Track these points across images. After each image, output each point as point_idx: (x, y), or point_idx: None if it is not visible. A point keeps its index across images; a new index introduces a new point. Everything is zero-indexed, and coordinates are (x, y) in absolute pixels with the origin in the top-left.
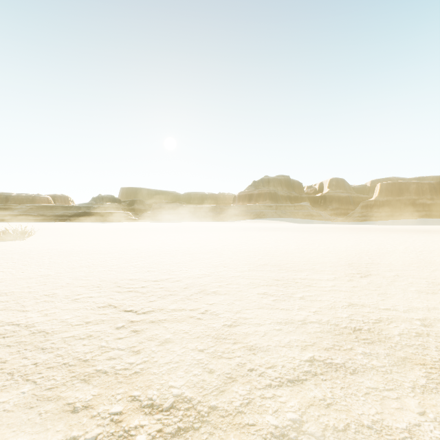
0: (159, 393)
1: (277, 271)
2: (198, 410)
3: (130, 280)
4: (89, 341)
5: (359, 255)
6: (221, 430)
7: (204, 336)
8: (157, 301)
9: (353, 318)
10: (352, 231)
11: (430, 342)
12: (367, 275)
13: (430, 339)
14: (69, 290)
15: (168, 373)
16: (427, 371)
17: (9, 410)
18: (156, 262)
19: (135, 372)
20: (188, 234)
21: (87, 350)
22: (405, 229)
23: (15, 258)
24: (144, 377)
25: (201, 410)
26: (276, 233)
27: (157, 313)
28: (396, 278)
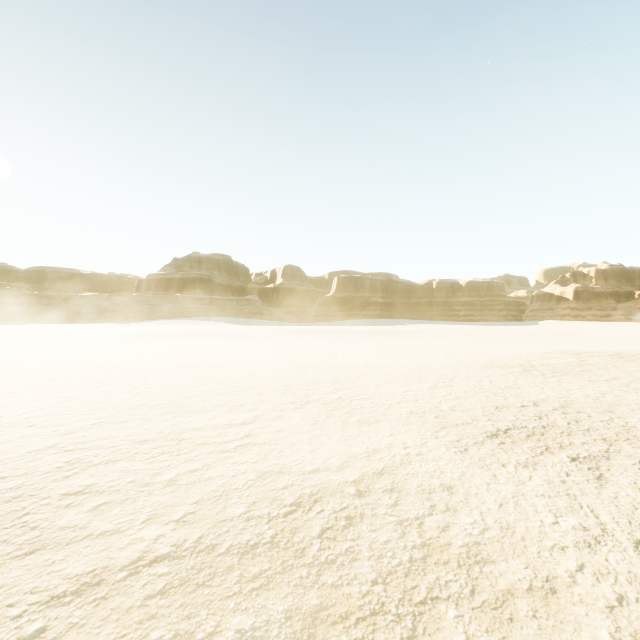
0: None
1: (157, 418)
2: None
3: None
4: None
5: (303, 370)
6: None
7: None
8: None
9: (252, 514)
10: (306, 334)
11: (364, 536)
12: (305, 403)
13: (364, 529)
14: None
15: None
16: (351, 639)
17: None
18: None
19: None
20: (7, 350)
21: None
22: (359, 331)
23: None
24: None
25: None
26: (201, 341)
27: None
28: (339, 404)
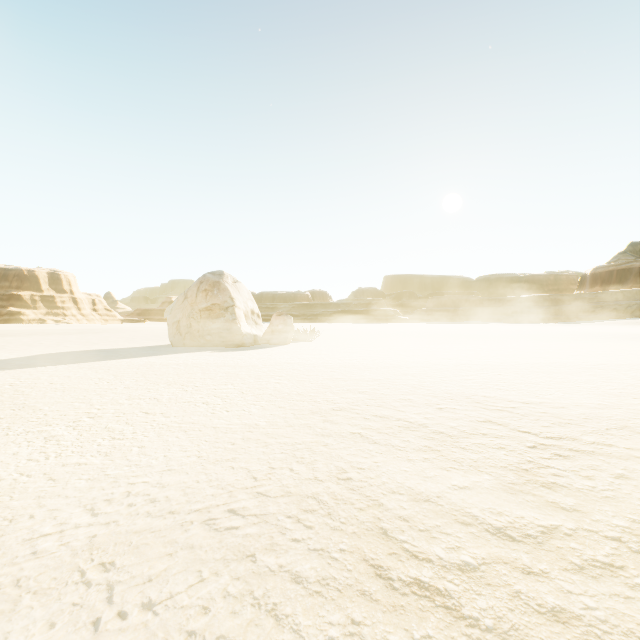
0: None
1: None
2: None
3: (484, 397)
4: (506, 452)
5: None
6: None
7: None
8: (554, 427)
9: None
10: None
11: None
12: None
13: None
14: (421, 398)
15: None
16: None
17: (491, 489)
18: (497, 378)
19: (608, 497)
20: (507, 343)
21: (516, 461)
22: None
23: (328, 360)
24: (626, 504)
25: None
26: None
27: (570, 442)
28: None
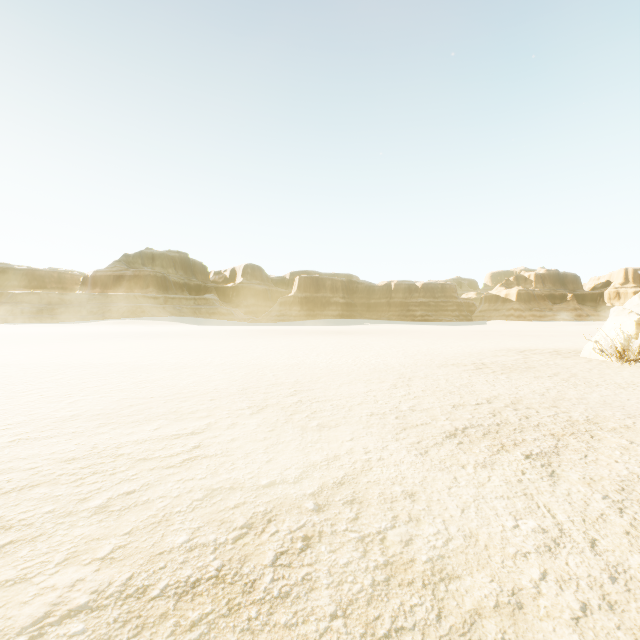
0: None
1: (92, 430)
2: None
3: None
4: None
5: (262, 371)
6: None
7: None
8: None
9: (196, 542)
10: (266, 335)
11: (322, 560)
12: (262, 408)
13: (323, 550)
14: None
15: None
16: None
17: None
18: None
19: None
20: None
21: None
22: (321, 331)
23: None
24: None
25: None
26: (153, 342)
27: None
28: (298, 407)
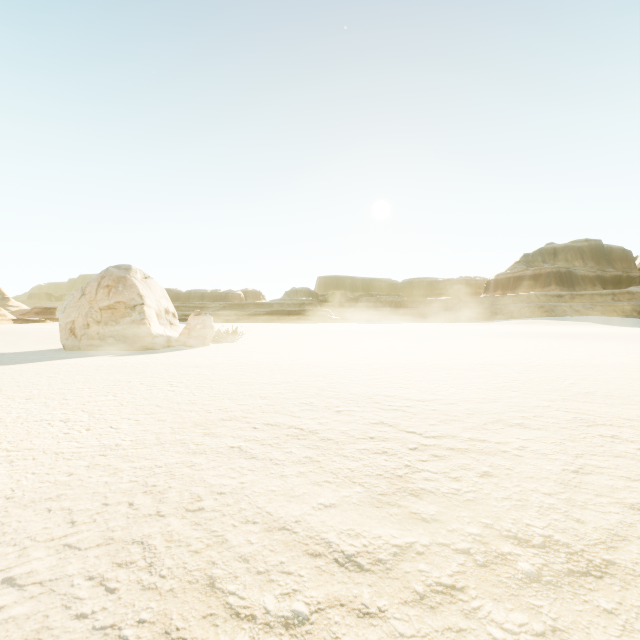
0: (517, 528)
1: (620, 405)
2: (586, 559)
3: (385, 397)
4: (387, 457)
5: None
6: (637, 587)
7: (540, 478)
8: (439, 425)
9: None
10: None
11: None
12: None
13: None
14: (324, 401)
15: (515, 510)
16: None
17: (358, 504)
18: (403, 376)
19: (469, 500)
20: (422, 341)
21: (393, 466)
22: None
23: (243, 362)
24: (483, 506)
25: (590, 559)
26: (582, 343)
27: (450, 440)
28: None
